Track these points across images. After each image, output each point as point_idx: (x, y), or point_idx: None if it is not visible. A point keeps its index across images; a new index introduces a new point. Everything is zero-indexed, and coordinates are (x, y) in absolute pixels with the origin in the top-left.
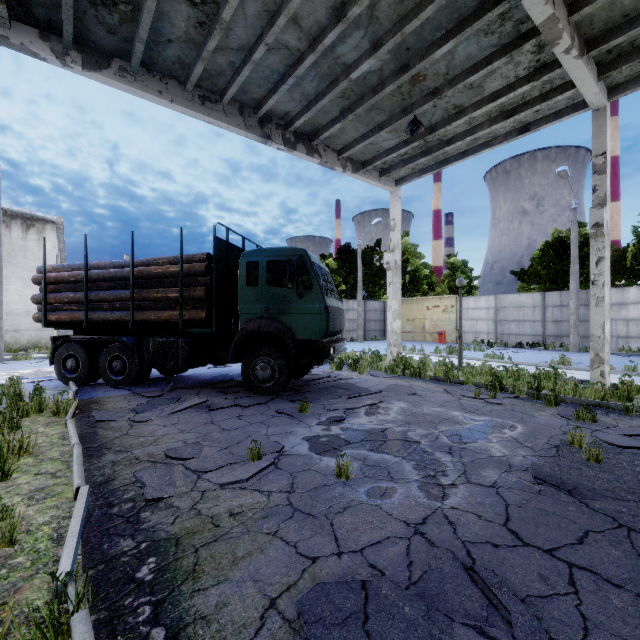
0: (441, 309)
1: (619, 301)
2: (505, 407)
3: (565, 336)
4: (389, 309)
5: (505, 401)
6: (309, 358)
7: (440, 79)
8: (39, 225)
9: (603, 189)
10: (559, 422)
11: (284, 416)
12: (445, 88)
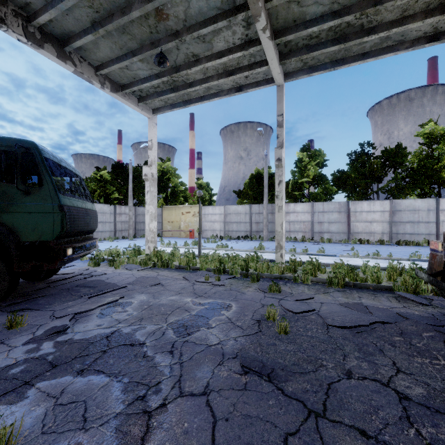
0: (191, 214)
1: (286, 211)
2: (225, 287)
3: (261, 231)
4: (147, 212)
5: (226, 282)
6: (39, 261)
7: (180, 23)
8: None
9: (282, 137)
10: (259, 296)
11: None
12: (184, 33)
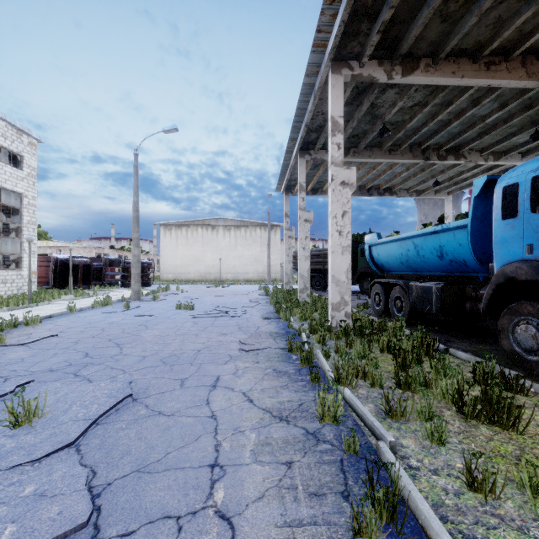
0: None
1: None
2: None
3: None
4: None
5: None
6: None
7: (442, 168)
8: (275, 228)
9: None
10: None
11: None
12: (445, 171)
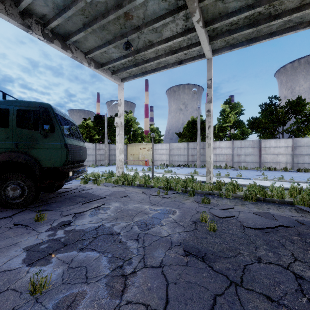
0: (146, 149)
1: (213, 147)
2: (171, 199)
3: (195, 161)
4: (117, 148)
5: (171, 195)
6: (52, 179)
7: (140, 21)
8: None
9: (210, 95)
10: (195, 205)
11: (21, 227)
12: (143, 27)
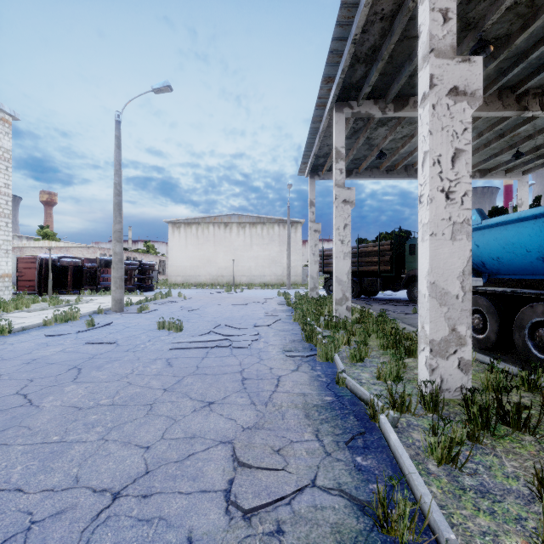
0: None
1: None
2: None
3: None
4: None
5: None
6: None
7: (531, 131)
8: (295, 225)
9: None
10: None
11: None
12: (535, 135)
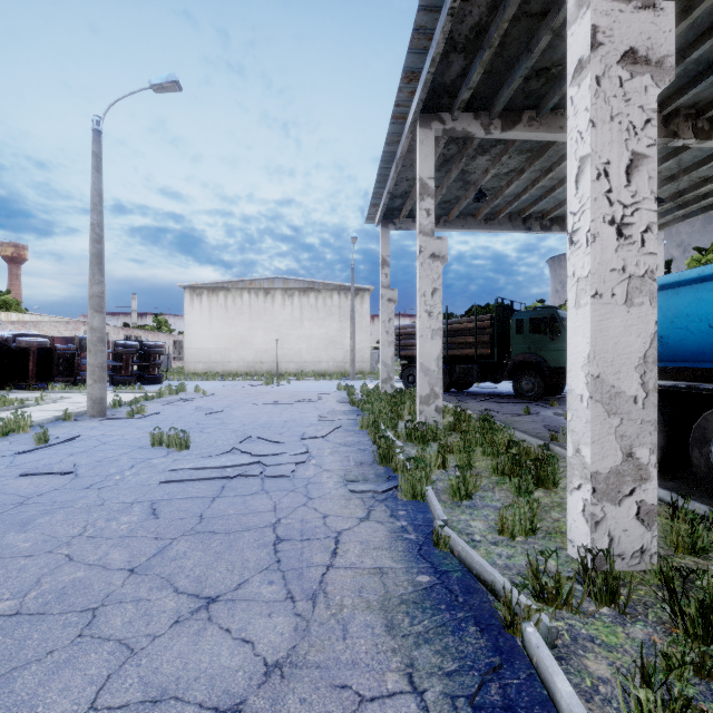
0: None
1: None
2: None
3: None
4: None
5: None
6: (558, 378)
7: (674, 170)
8: (361, 293)
9: None
10: None
11: (540, 407)
12: (680, 175)
